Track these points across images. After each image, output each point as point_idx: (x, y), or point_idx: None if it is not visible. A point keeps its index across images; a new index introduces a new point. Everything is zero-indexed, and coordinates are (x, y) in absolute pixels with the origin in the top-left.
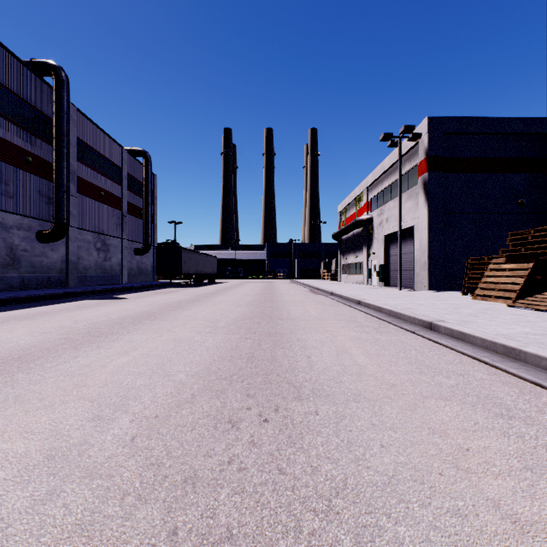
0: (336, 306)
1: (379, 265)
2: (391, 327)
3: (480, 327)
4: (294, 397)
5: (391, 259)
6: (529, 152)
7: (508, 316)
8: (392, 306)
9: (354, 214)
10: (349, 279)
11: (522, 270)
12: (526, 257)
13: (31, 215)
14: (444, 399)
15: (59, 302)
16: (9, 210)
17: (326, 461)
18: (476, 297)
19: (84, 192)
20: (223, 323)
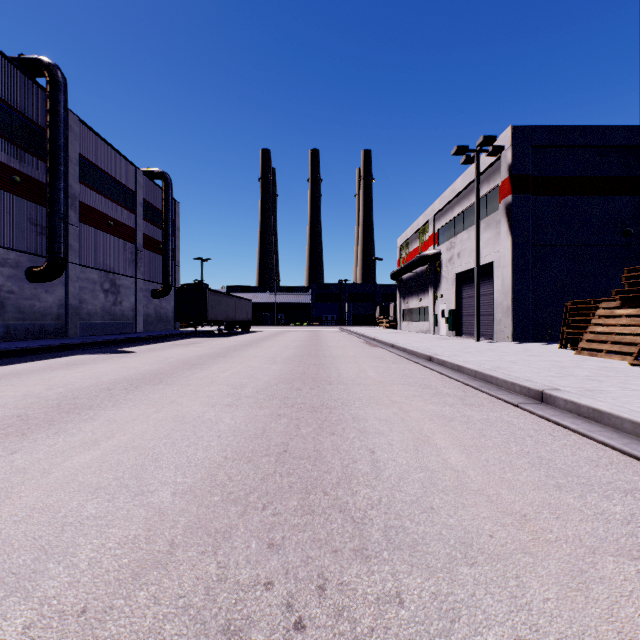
0: (400, 363)
1: (448, 310)
2: (481, 397)
3: (618, 401)
4: (353, 549)
5: (463, 303)
6: (638, 169)
7: None
8: (477, 364)
9: (417, 248)
10: (412, 328)
11: None
12: None
13: (18, 249)
14: (629, 556)
15: (45, 358)
16: None
17: None
18: (581, 351)
19: (87, 221)
20: (250, 389)
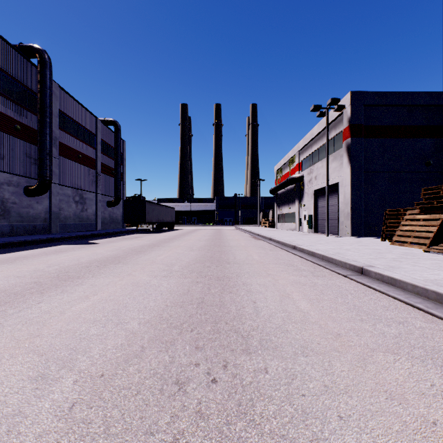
0: (275, 250)
1: (308, 215)
2: (325, 271)
3: (408, 273)
4: (242, 349)
5: (318, 210)
6: (435, 121)
7: (427, 261)
8: (324, 251)
9: (288, 173)
10: (284, 227)
11: (434, 220)
12: (437, 209)
13: (19, 174)
14: (392, 352)
15: (40, 247)
16: (1, 169)
17: (281, 441)
18: (394, 242)
19: (64, 155)
20: (177, 267)
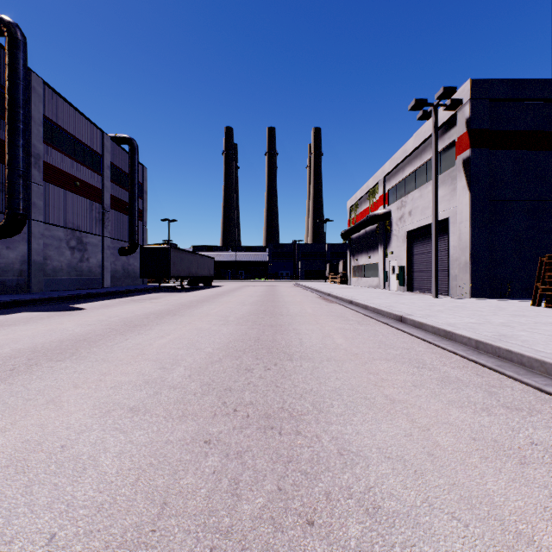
0: (367, 324)
1: (399, 266)
2: (514, 387)
3: None
4: None
5: (414, 259)
6: None
7: None
8: (469, 330)
9: (366, 209)
10: (361, 283)
11: None
12: None
13: None
14: None
15: None
16: None
17: None
18: None
19: (52, 181)
20: (182, 371)
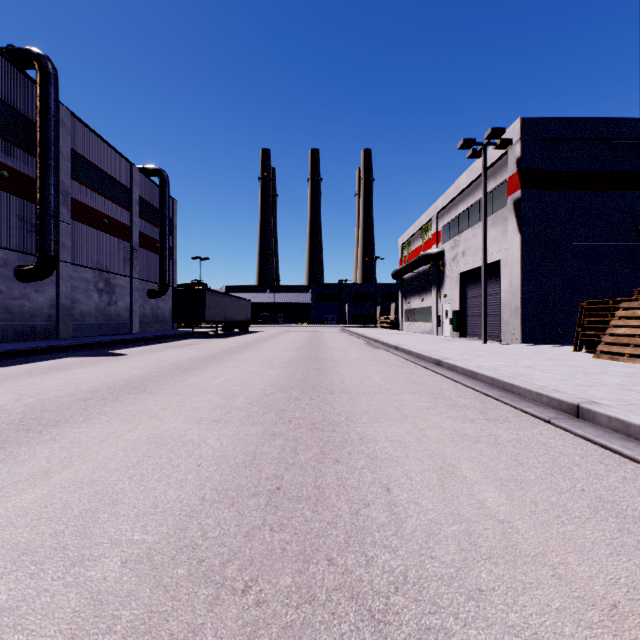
0: (406, 367)
1: (452, 310)
2: (503, 409)
3: None
4: None
5: (468, 303)
6: None
7: None
8: (492, 370)
9: (419, 247)
10: (414, 328)
11: None
12: None
13: (7, 246)
14: None
15: (28, 362)
16: None
17: None
18: (600, 354)
19: (81, 219)
20: (243, 400)
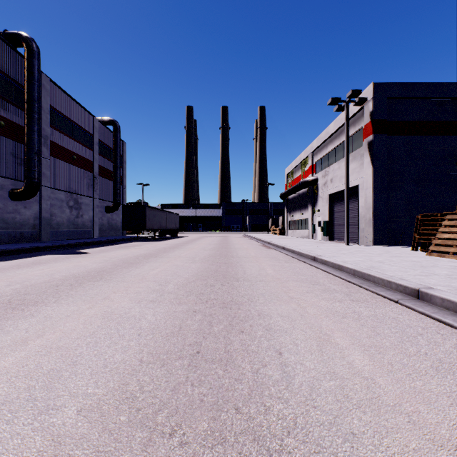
0: (291, 262)
1: (323, 221)
2: (363, 292)
3: None
4: None
5: (335, 216)
6: None
7: None
8: (353, 264)
9: (299, 176)
10: (296, 234)
11: None
12: None
13: (3, 175)
14: None
15: (18, 258)
16: None
17: None
18: (431, 253)
19: (56, 155)
20: (172, 286)
